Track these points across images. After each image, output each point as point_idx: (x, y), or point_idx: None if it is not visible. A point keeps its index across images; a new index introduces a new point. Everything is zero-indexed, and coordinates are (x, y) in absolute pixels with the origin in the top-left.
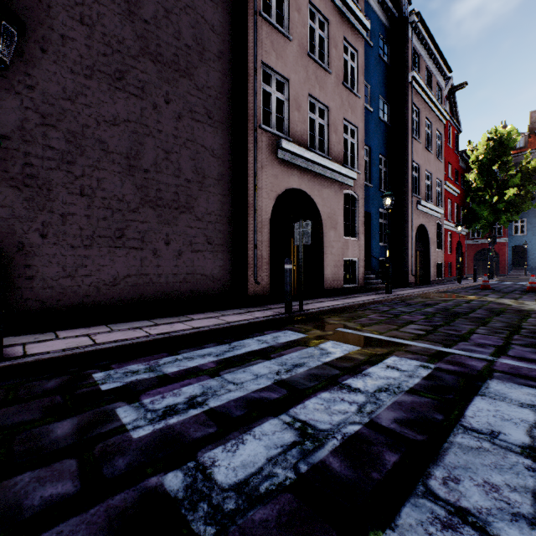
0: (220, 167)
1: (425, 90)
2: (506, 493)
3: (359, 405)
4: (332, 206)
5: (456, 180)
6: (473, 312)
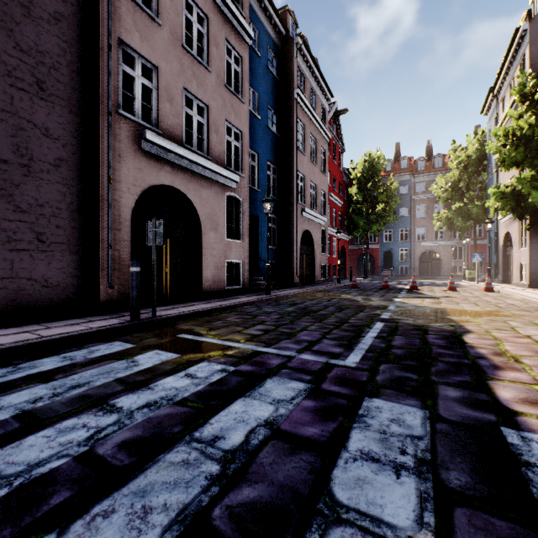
0: (59, 150)
1: (309, 108)
2: (152, 517)
3: (98, 430)
4: (212, 207)
5: (340, 193)
6: (324, 310)
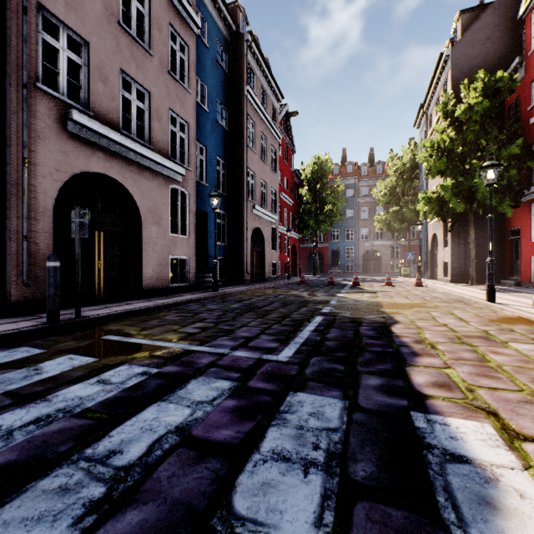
0: None
1: (259, 106)
2: None
3: None
4: (154, 199)
5: (291, 192)
6: (269, 305)
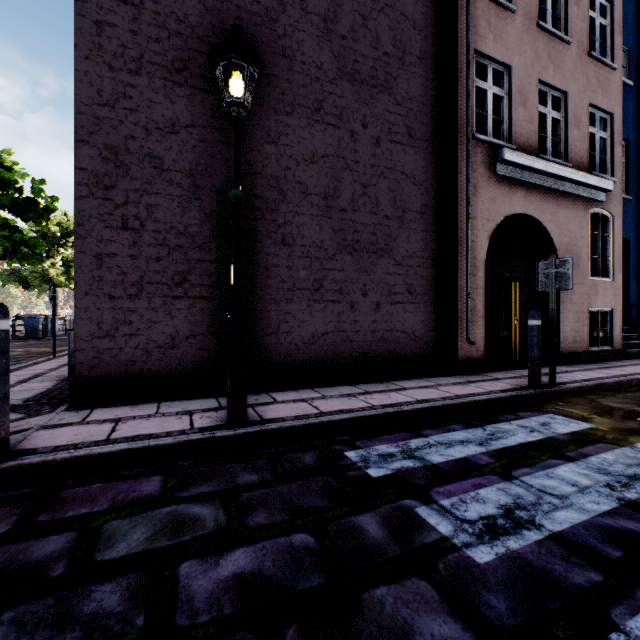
0: (422, 196)
1: None
2: None
3: None
4: (571, 234)
5: None
6: None
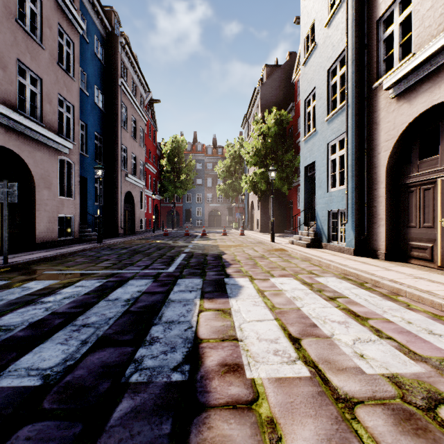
0: None
1: (131, 95)
2: (108, 314)
3: (47, 308)
4: (46, 168)
5: (154, 163)
6: (149, 250)
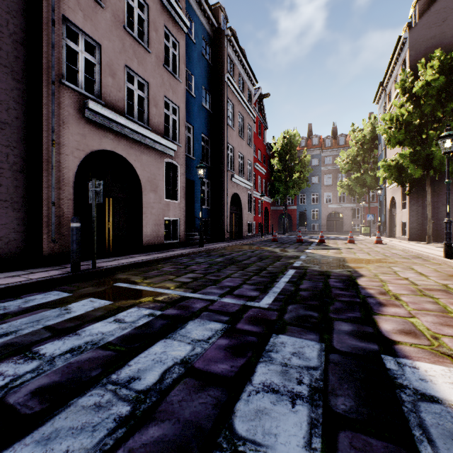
0: (2, 113)
1: (237, 90)
2: None
3: (14, 378)
4: (152, 171)
5: (264, 163)
6: (247, 260)
